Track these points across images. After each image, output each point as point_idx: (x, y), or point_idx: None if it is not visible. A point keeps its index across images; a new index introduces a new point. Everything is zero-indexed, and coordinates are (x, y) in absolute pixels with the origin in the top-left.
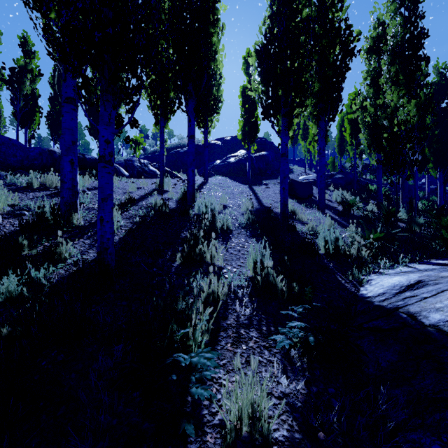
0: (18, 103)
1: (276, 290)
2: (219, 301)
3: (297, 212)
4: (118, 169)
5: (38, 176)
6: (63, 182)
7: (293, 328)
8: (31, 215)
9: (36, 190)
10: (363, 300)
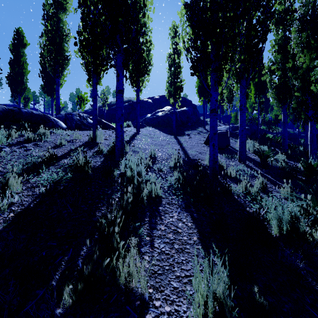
0: None
1: None
2: None
3: (223, 166)
4: (55, 122)
5: None
6: None
7: None
8: None
9: None
10: None
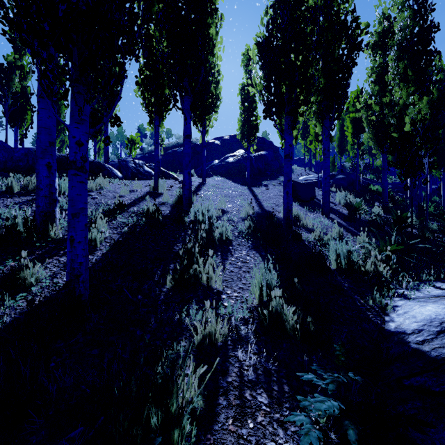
0: (6, 101)
1: (288, 327)
2: (217, 347)
3: (300, 217)
4: (111, 170)
5: (21, 178)
6: (38, 188)
7: (313, 386)
8: (2, 226)
9: (16, 195)
10: (393, 337)
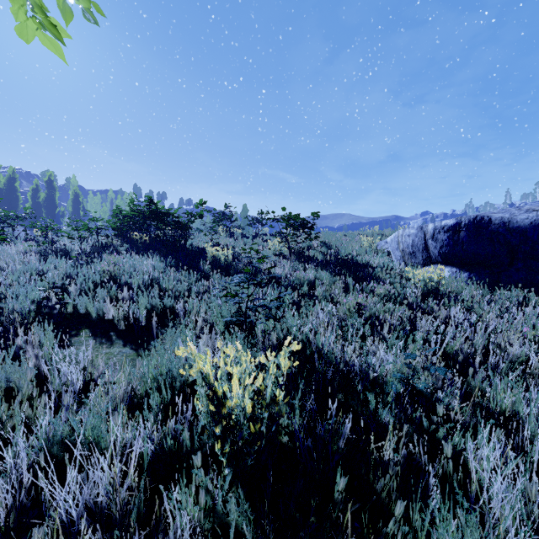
0: None
1: None
2: None
3: None
4: None
5: None
6: None
7: None
8: None
9: None
10: None
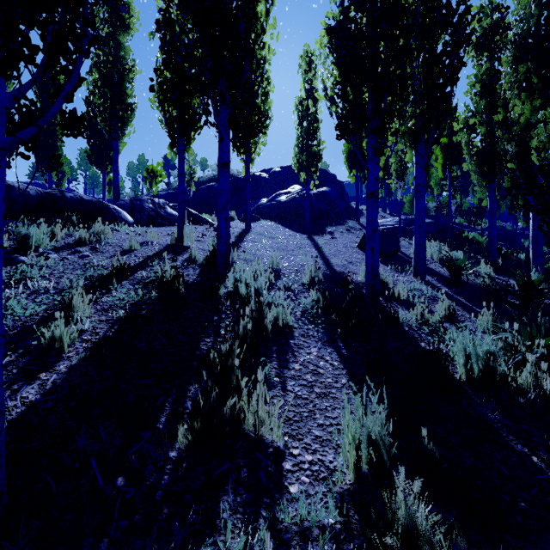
0: None
1: None
2: None
3: (387, 282)
4: (117, 212)
5: None
6: None
7: None
8: None
9: None
10: None
